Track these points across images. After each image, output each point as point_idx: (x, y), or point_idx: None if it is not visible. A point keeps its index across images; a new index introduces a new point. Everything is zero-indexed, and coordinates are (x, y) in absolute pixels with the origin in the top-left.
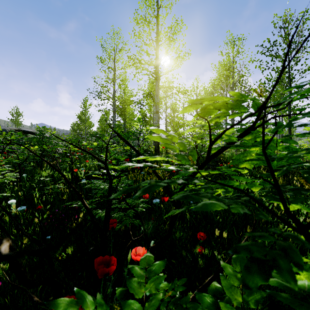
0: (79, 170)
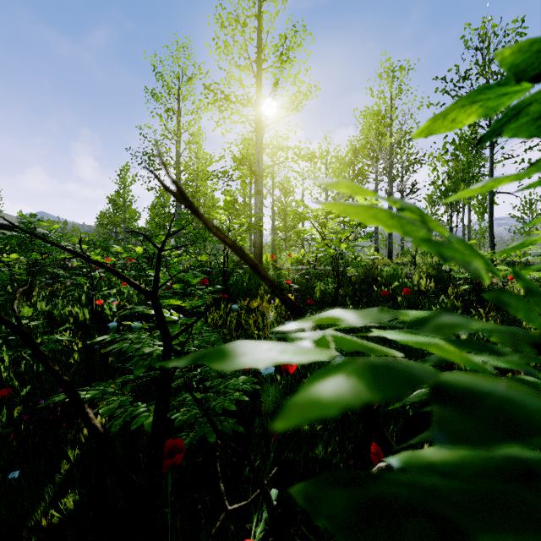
0: (108, 302)
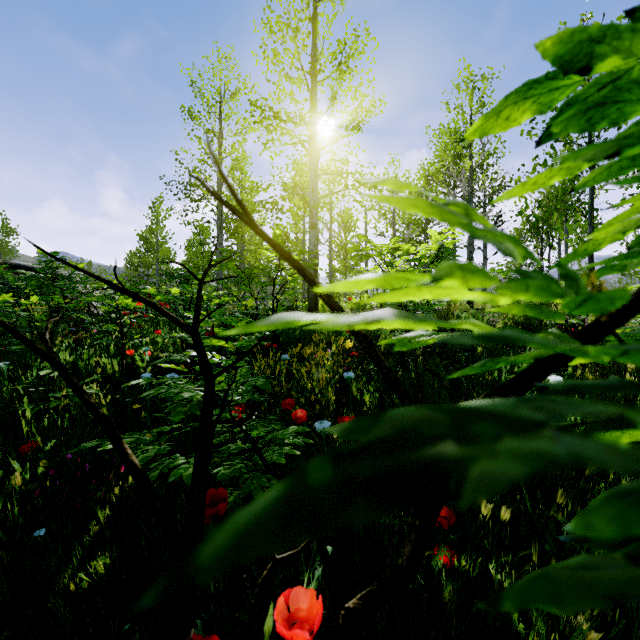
0: (139, 353)
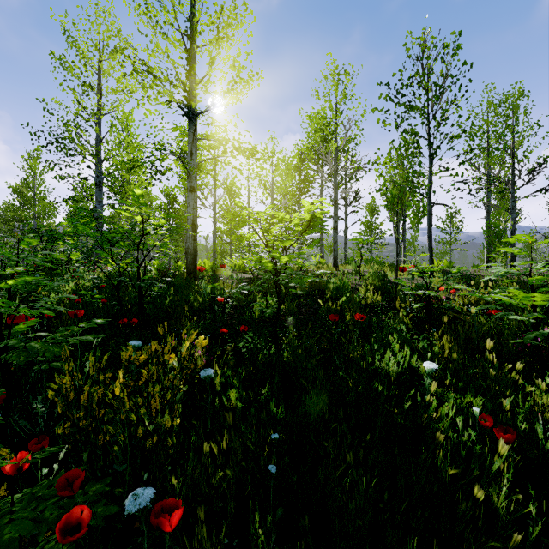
0: None
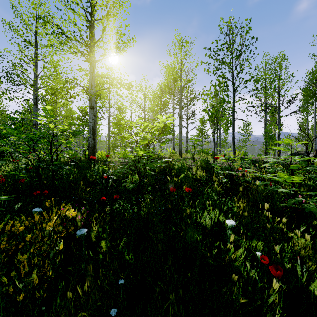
0: None
